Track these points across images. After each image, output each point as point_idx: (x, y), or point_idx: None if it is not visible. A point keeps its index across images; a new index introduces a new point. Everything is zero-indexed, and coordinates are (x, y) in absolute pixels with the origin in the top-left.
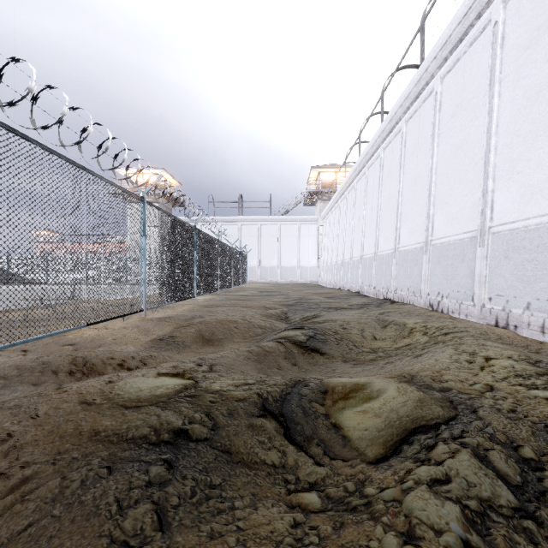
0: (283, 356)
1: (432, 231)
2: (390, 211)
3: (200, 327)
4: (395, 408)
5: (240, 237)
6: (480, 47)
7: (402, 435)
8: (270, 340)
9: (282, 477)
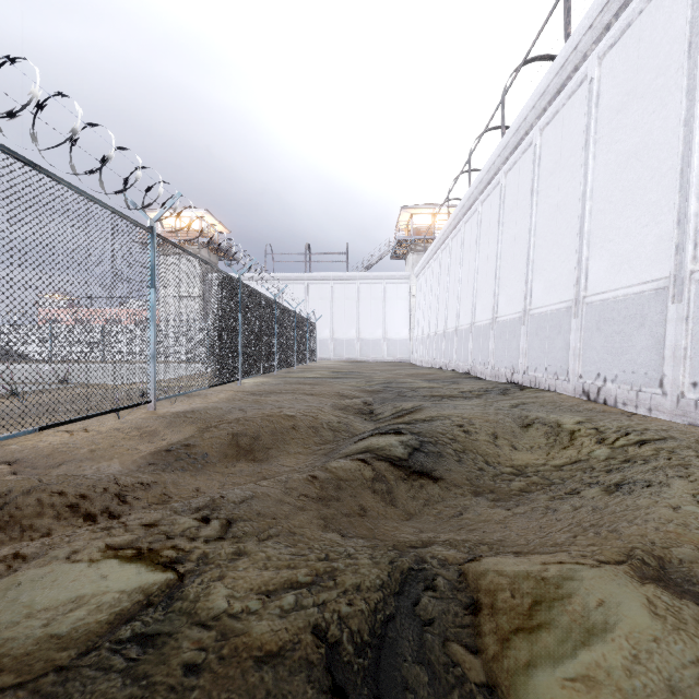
0: (370, 488)
1: (586, 283)
2: (515, 259)
3: (235, 429)
4: (678, 683)
5: (307, 300)
6: None
7: None
8: (346, 454)
9: None
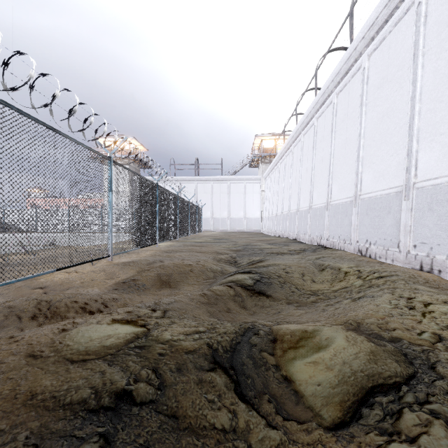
0: (233, 299)
1: (361, 187)
2: (322, 171)
3: (159, 271)
4: (347, 360)
5: (196, 193)
6: (404, 26)
7: (360, 395)
8: (220, 283)
9: (232, 445)
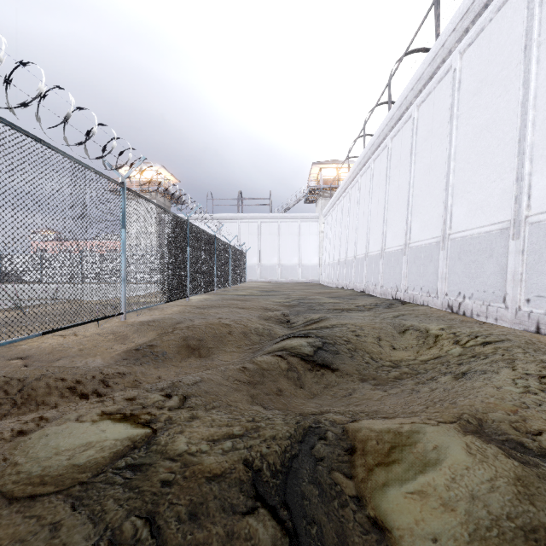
0: (285, 375)
1: (451, 224)
2: (399, 205)
3: (186, 334)
4: (477, 493)
5: (239, 235)
6: (511, 10)
7: None
8: (268, 352)
9: None
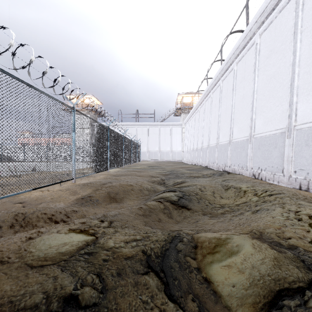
0: (163, 212)
1: (254, 129)
2: (226, 118)
3: (109, 190)
4: (255, 265)
5: (136, 134)
6: (287, 12)
7: (269, 297)
8: (153, 199)
9: None
